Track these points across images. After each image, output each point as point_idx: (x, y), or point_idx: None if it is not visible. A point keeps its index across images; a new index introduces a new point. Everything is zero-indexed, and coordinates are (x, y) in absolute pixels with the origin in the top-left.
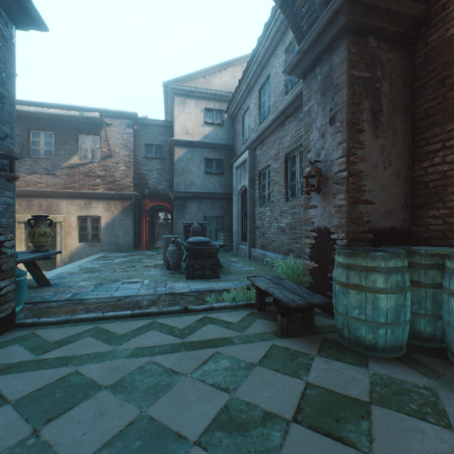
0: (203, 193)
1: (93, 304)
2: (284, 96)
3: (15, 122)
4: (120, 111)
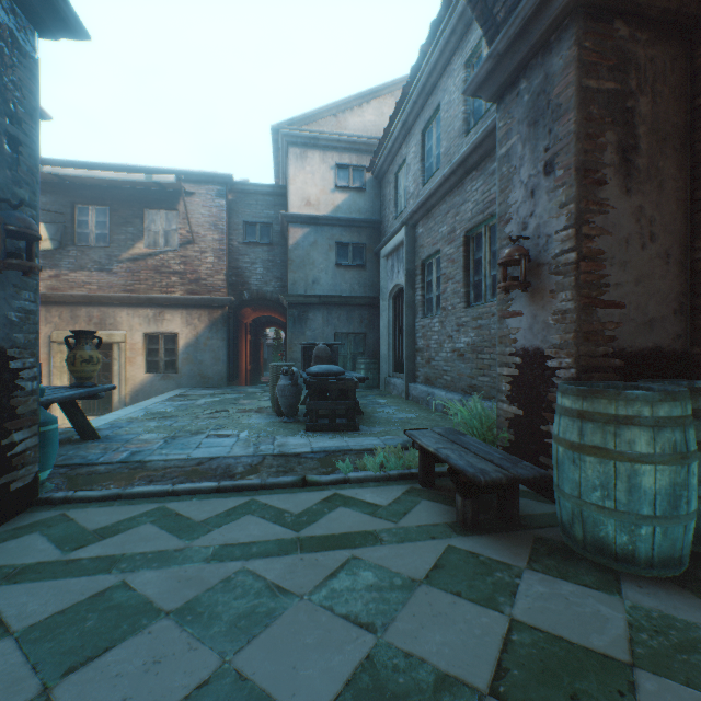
0: (334, 297)
1: (160, 470)
2: (464, 138)
3: (39, 183)
4: (207, 172)
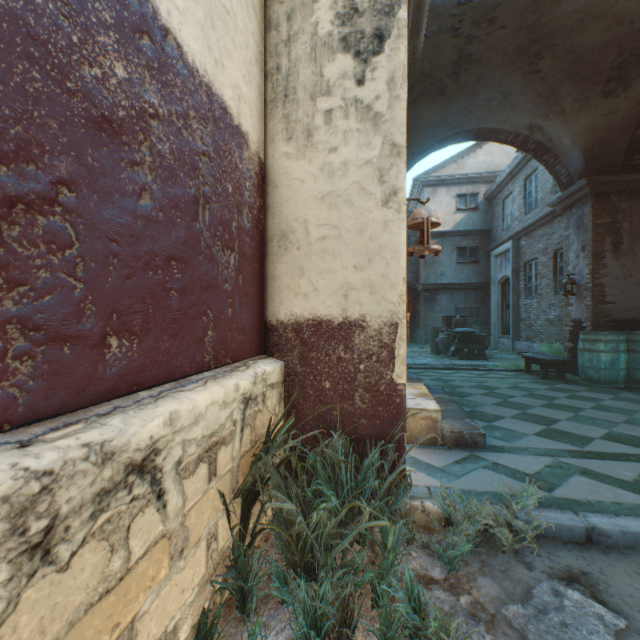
0: (455, 284)
1: (410, 365)
2: (553, 195)
3: None
4: None
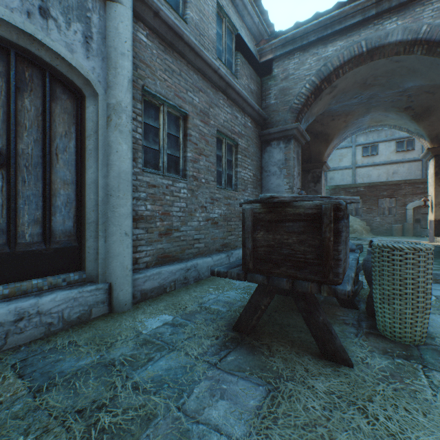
0: None
1: None
2: (217, 56)
3: None
4: None
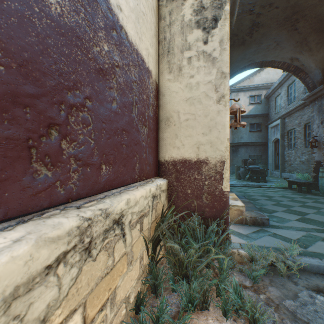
0: (248, 142)
1: None
2: (303, 94)
3: None
4: None
